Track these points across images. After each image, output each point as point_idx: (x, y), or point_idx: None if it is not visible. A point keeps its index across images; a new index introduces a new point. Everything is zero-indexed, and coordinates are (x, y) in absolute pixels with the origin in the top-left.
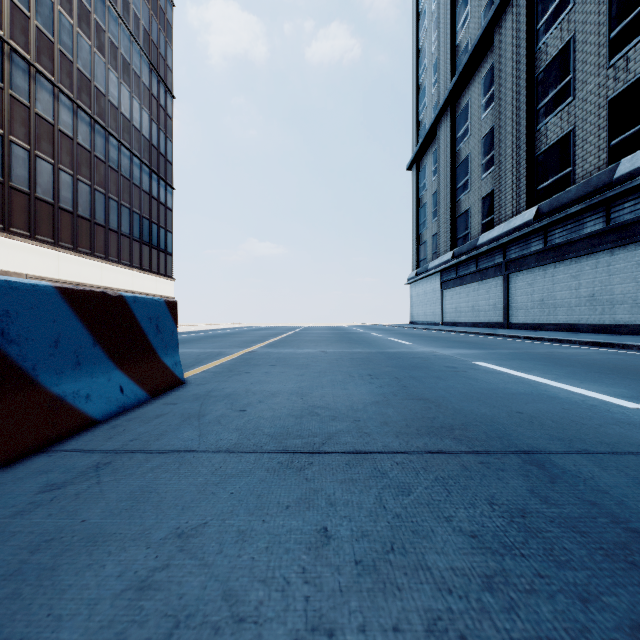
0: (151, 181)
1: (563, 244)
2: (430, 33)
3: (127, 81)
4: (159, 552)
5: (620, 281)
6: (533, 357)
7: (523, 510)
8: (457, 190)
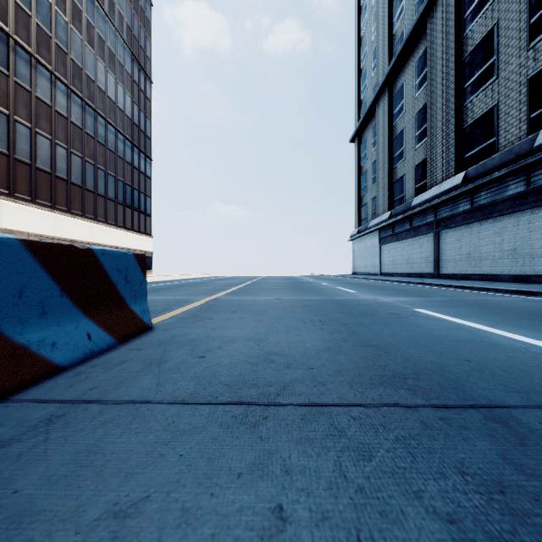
0: (133, 154)
1: (488, 205)
2: (370, 25)
3: (113, 69)
4: (88, 540)
5: (539, 237)
6: (467, 304)
7: (500, 483)
8: (394, 159)
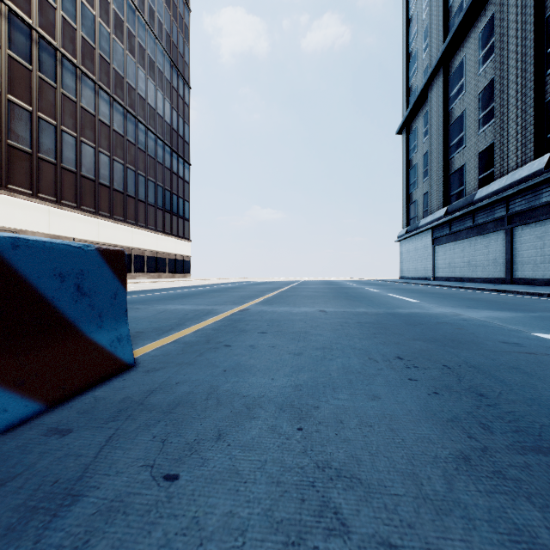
0: (172, 159)
1: None
2: (421, 1)
3: (152, 77)
4: None
5: None
6: None
7: None
8: (450, 148)
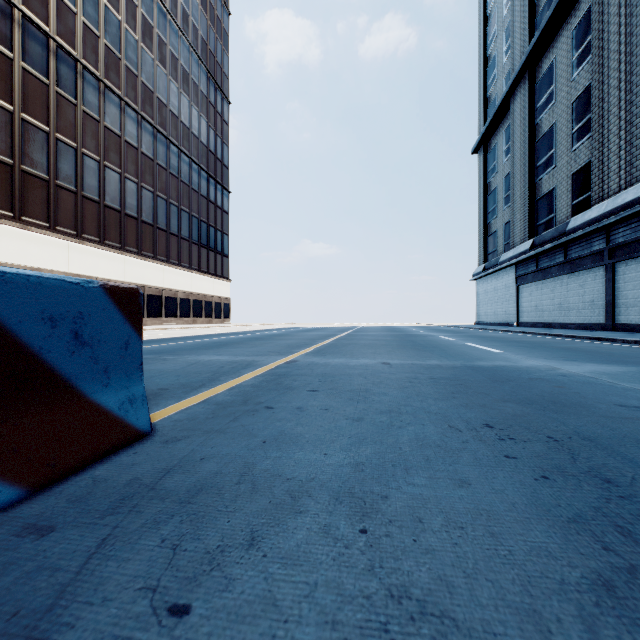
0: (209, 186)
1: None
2: None
3: (186, 90)
4: None
5: None
6: None
7: None
8: (537, 168)
